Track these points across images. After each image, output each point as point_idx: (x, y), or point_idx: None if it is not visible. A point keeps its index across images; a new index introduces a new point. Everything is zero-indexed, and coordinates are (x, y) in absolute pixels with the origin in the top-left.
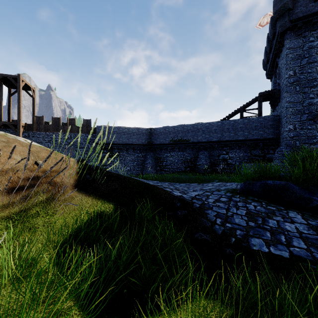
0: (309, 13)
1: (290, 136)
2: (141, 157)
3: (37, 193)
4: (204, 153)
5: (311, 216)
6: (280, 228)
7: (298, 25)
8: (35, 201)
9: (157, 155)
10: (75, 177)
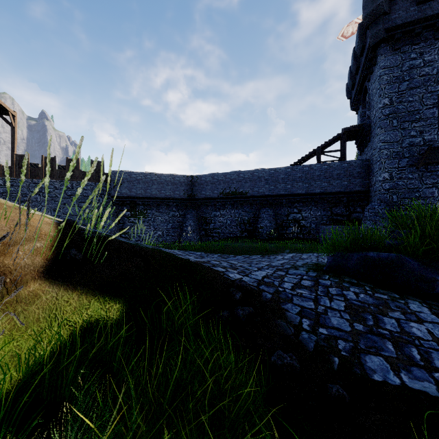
0: (410, 19)
1: (385, 188)
2: (178, 217)
3: None
4: (268, 211)
5: None
6: (406, 334)
7: (396, 35)
8: None
9: (202, 214)
10: (46, 254)
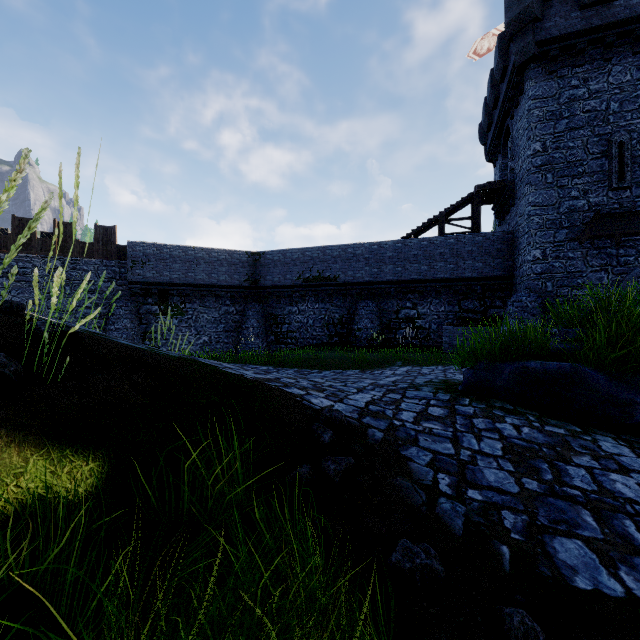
0: (571, 30)
1: (537, 272)
2: (234, 315)
3: None
4: (369, 305)
5: None
6: (609, 494)
7: (551, 52)
8: None
9: (270, 311)
10: None
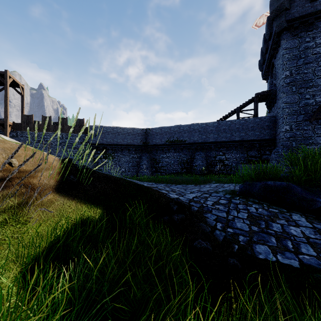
0: (305, 13)
1: (287, 137)
2: (136, 158)
3: (6, 196)
4: (200, 154)
5: (316, 219)
6: (286, 233)
7: (294, 25)
8: (3, 207)
9: (153, 156)
10: (56, 178)
